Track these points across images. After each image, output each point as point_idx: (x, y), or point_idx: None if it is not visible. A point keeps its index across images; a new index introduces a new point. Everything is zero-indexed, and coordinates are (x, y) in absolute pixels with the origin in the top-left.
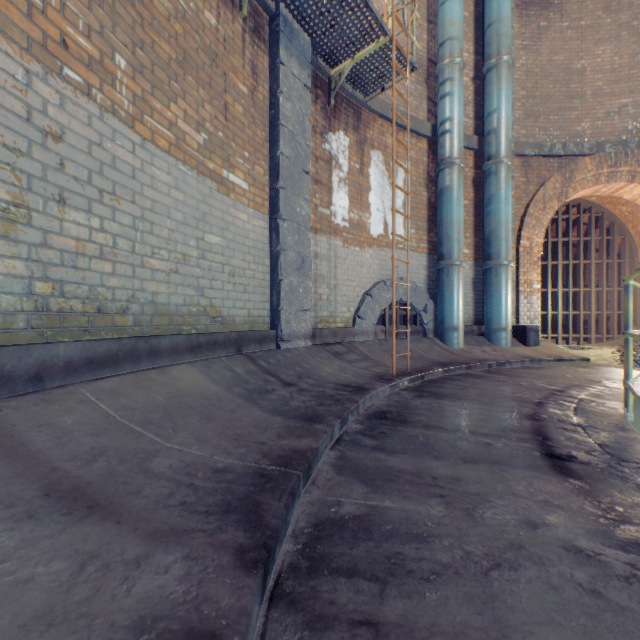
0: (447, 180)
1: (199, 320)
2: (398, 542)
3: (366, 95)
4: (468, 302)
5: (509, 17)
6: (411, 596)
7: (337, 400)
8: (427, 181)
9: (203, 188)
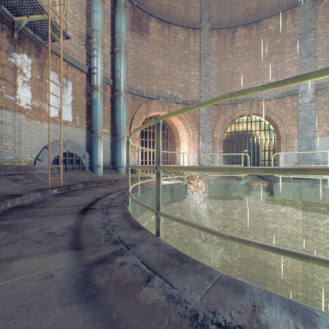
0: (95, 96)
1: None
2: None
3: (44, 40)
4: (108, 154)
5: (125, 33)
6: None
7: None
8: (86, 94)
9: None
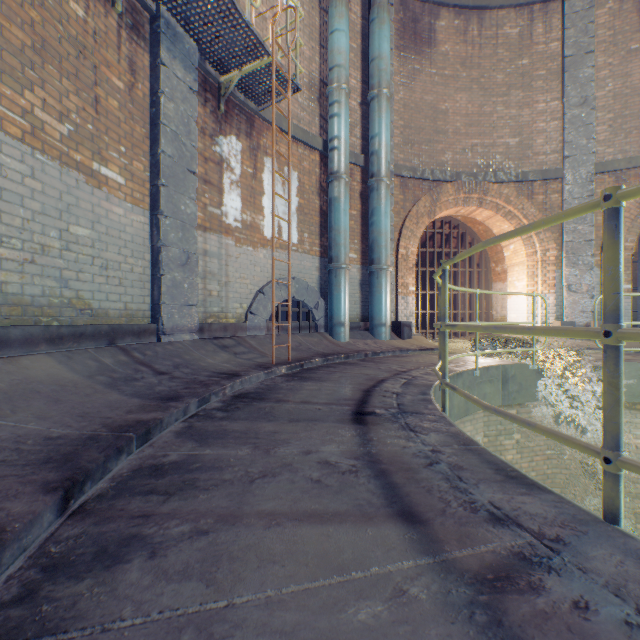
0: (335, 191)
1: (63, 312)
2: (199, 472)
3: (259, 105)
4: (356, 301)
5: (388, 56)
6: (188, 499)
7: (205, 384)
8: (320, 190)
9: (68, 179)
